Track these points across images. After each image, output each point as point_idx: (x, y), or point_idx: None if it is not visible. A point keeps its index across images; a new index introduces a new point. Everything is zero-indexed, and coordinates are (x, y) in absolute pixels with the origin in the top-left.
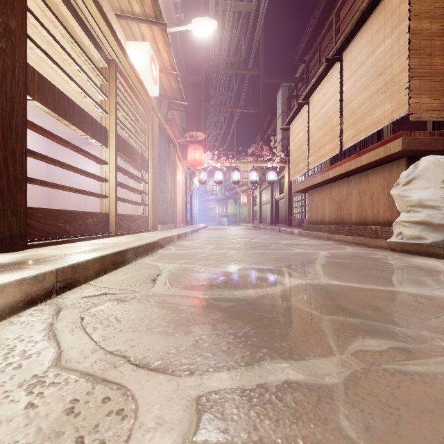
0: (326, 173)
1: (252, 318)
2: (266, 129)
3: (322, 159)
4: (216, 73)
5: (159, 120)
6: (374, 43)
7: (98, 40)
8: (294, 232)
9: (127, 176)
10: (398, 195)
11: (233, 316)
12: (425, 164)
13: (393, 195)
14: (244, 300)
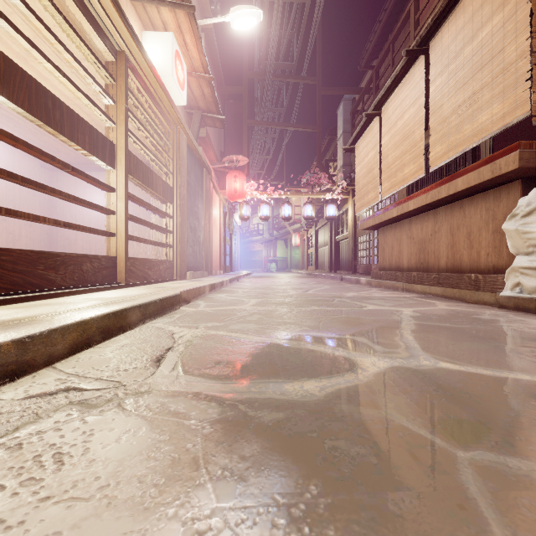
0: (405, 203)
1: (320, 458)
2: (324, 154)
3: (399, 186)
4: (261, 82)
5: (187, 137)
6: (476, 23)
7: (100, 22)
8: (361, 280)
9: (149, 210)
10: (515, 231)
11: (282, 449)
12: None
13: (506, 230)
14: (302, 405)
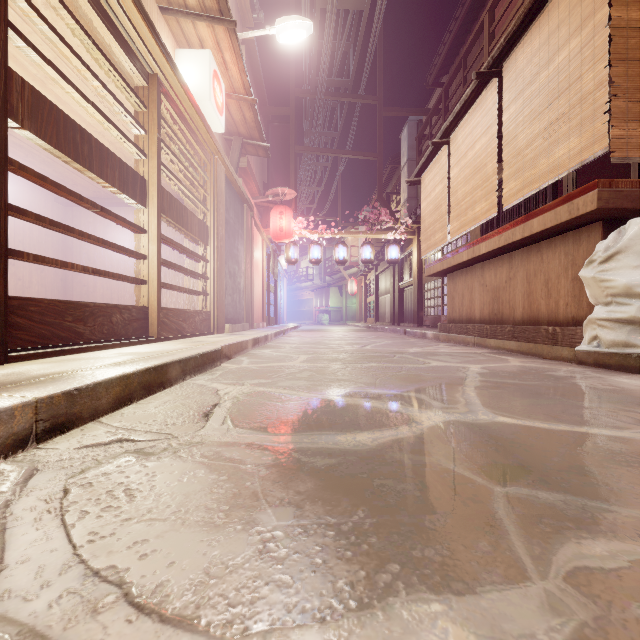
0: (476, 246)
1: (369, 492)
2: (385, 185)
3: (470, 226)
4: (311, 102)
5: (226, 168)
6: (552, 46)
7: (130, 43)
8: (427, 334)
9: (180, 253)
10: (592, 279)
11: (334, 486)
12: (636, 230)
13: (583, 278)
14: (354, 452)
